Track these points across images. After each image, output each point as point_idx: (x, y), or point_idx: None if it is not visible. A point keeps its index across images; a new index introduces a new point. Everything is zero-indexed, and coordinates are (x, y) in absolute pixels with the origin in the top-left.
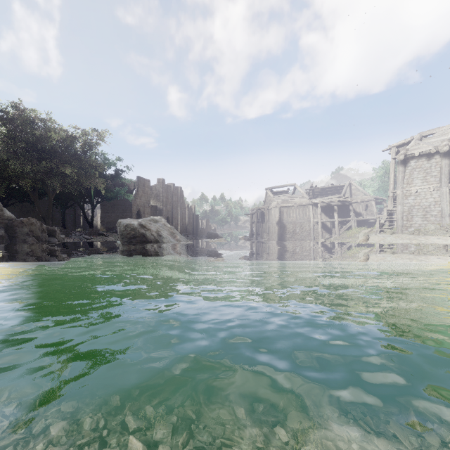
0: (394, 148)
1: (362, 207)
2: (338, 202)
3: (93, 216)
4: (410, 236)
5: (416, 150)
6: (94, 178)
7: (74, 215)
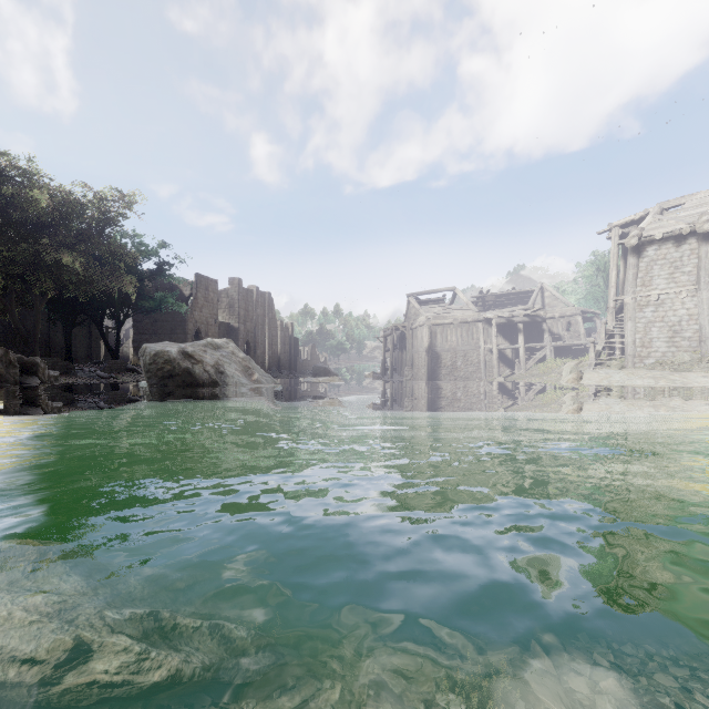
0: (616, 229)
1: (562, 325)
2: (525, 317)
3: (118, 339)
4: (654, 373)
5: (657, 229)
6: (117, 275)
7: (88, 338)
